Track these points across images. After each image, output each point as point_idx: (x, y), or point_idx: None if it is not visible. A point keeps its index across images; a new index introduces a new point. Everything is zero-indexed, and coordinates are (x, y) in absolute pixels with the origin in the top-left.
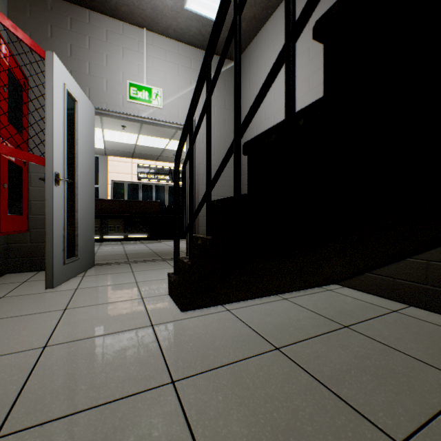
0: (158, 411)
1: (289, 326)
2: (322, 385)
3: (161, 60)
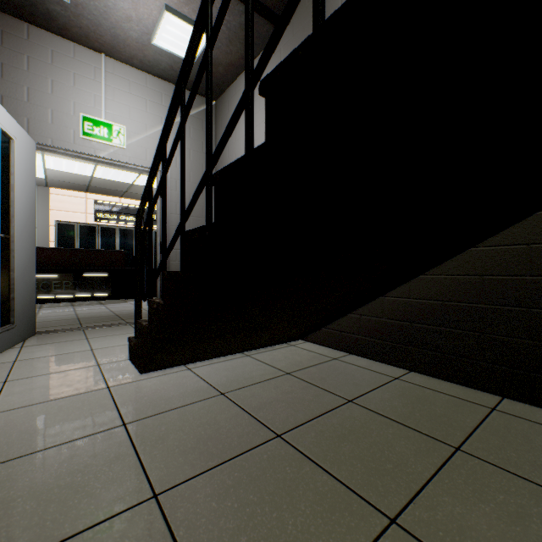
0: (109, 442)
1: (240, 377)
2: (246, 412)
3: (125, 92)
